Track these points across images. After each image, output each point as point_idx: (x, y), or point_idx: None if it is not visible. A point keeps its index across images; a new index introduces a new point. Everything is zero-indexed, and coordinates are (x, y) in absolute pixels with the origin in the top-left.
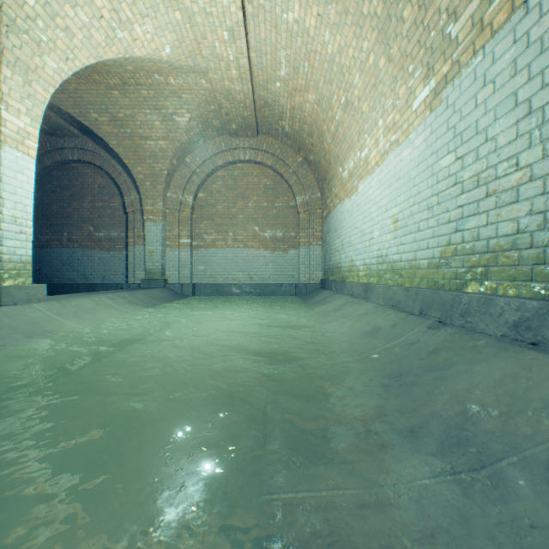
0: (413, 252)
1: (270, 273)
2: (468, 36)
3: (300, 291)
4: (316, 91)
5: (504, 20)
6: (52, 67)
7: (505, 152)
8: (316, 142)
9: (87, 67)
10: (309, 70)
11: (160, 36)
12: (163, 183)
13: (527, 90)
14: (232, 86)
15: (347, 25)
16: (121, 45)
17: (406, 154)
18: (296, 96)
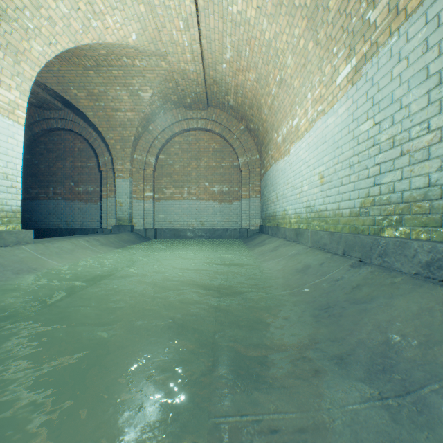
0: (337, 203)
1: (218, 220)
2: (385, 20)
3: (242, 235)
4: (256, 71)
5: (417, 5)
6: (38, 50)
7: (418, 117)
8: (255, 113)
9: (67, 51)
10: (250, 54)
11: (127, 25)
12: (130, 146)
13: (437, 64)
14: (186, 67)
15: (282, 15)
16: (95, 33)
17: (331, 122)
18: (239, 75)
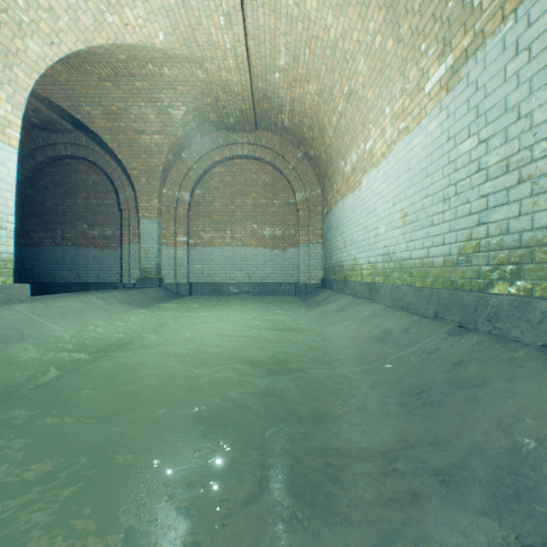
0: (426, 249)
1: (269, 272)
2: (496, 0)
3: (300, 290)
4: (318, 81)
5: None
6: (35, 51)
7: (545, 129)
8: (316, 136)
9: (77, 56)
10: (310, 58)
11: (153, 21)
12: (158, 179)
13: None
14: (229, 77)
15: (352, 5)
16: (111, 30)
17: (417, 142)
18: (296, 87)
